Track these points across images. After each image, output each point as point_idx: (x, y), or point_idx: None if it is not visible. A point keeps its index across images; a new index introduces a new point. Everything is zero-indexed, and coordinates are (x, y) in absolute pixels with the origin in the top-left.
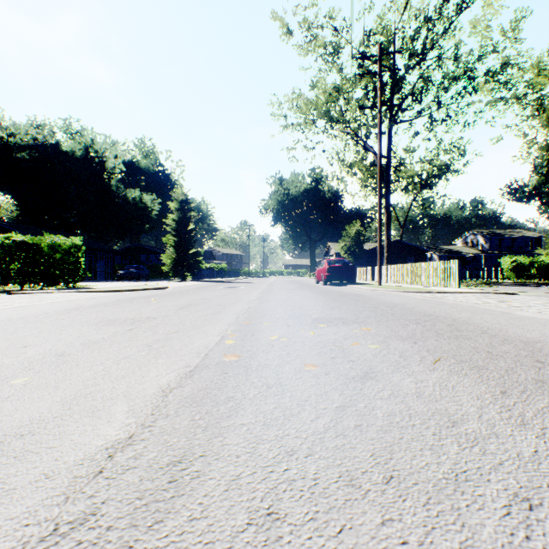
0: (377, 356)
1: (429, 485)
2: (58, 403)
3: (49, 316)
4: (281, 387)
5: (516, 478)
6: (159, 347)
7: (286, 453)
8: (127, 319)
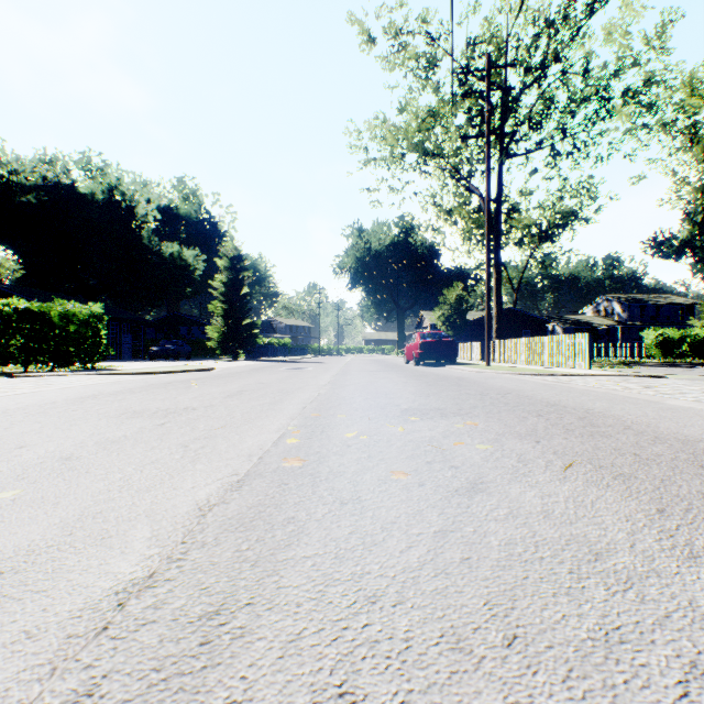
0: (488, 460)
1: (569, 650)
2: (56, 526)
3: (57, 406)
4: (360, 503)
5: (692, 638)
6: (198, 448)
7: (366, 600)
8: (158, 410)
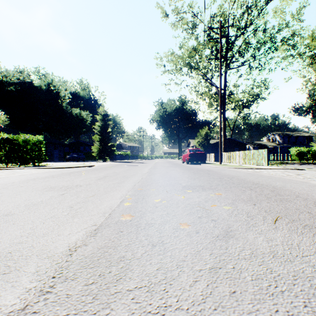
0: (231, 216)
1: None
2: None
3: (14, 184)
4: (163, 246)
5: None
6: (77, 208)
7: None
8: (63, 186)
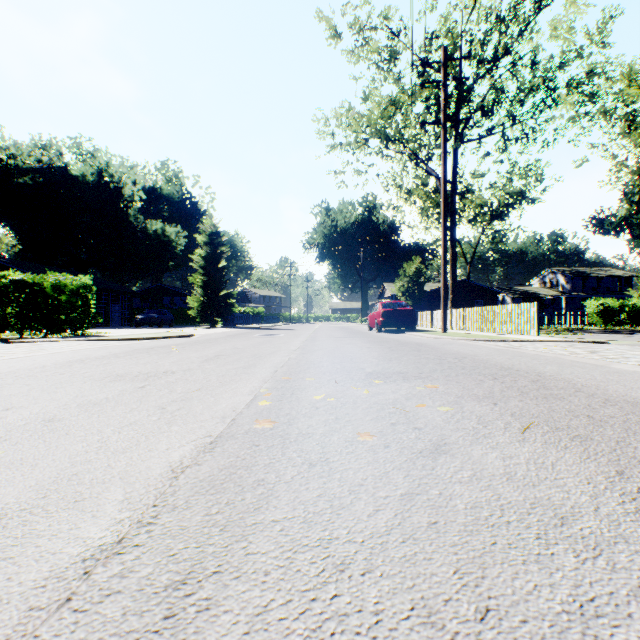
0: (450, 422)
1: (544, 625)
2: (31, 489)
3: (46, 369)
4: (328, 465)
5: None
6: (174, 410)
7: (334, 568)
8: (140, 374)
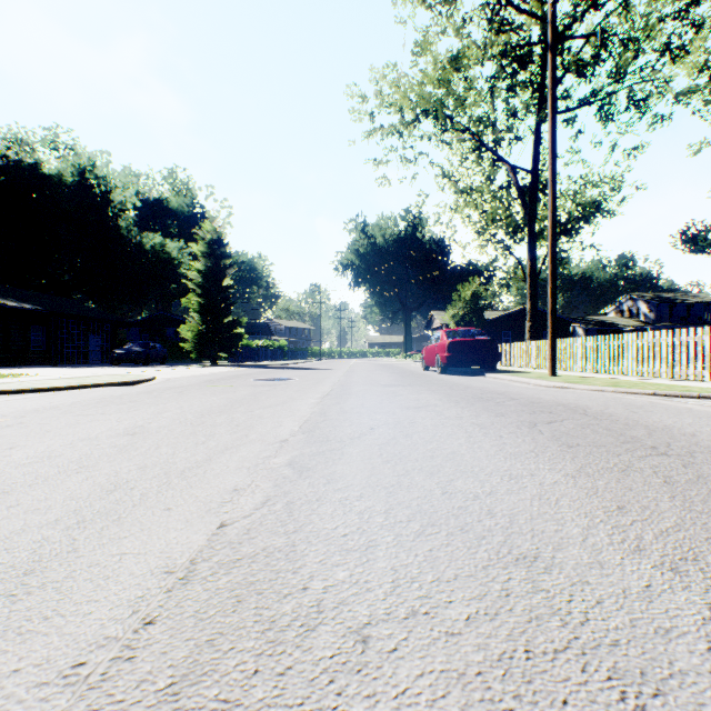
0: None
1: None
2: None
3: None
4: None
5: None
6: None
7: None
8: None
